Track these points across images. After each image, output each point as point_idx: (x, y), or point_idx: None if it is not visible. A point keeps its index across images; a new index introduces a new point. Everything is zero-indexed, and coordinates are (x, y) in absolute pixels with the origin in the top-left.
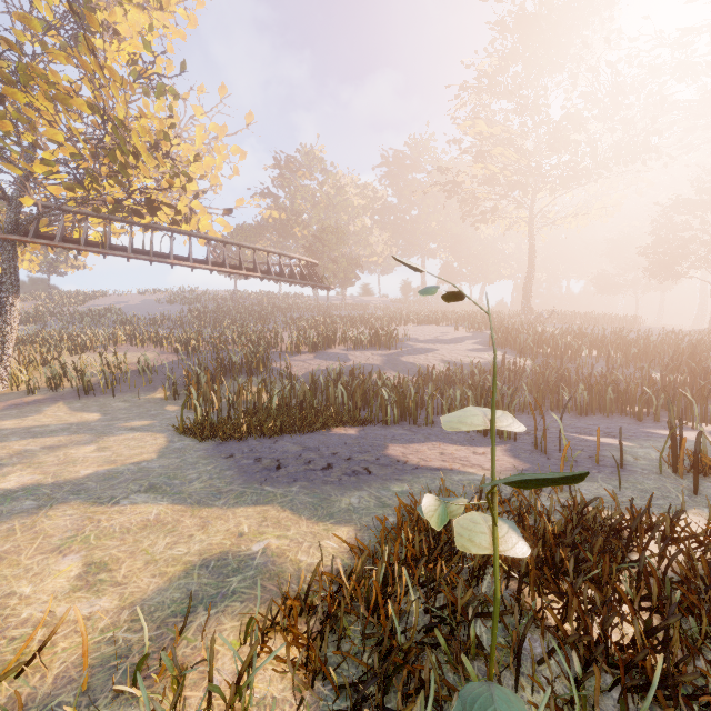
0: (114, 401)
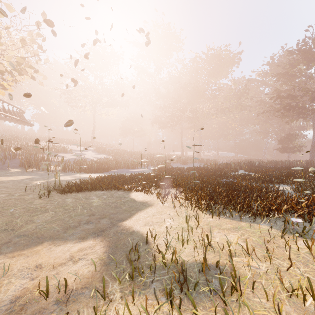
0: (2, 173)
